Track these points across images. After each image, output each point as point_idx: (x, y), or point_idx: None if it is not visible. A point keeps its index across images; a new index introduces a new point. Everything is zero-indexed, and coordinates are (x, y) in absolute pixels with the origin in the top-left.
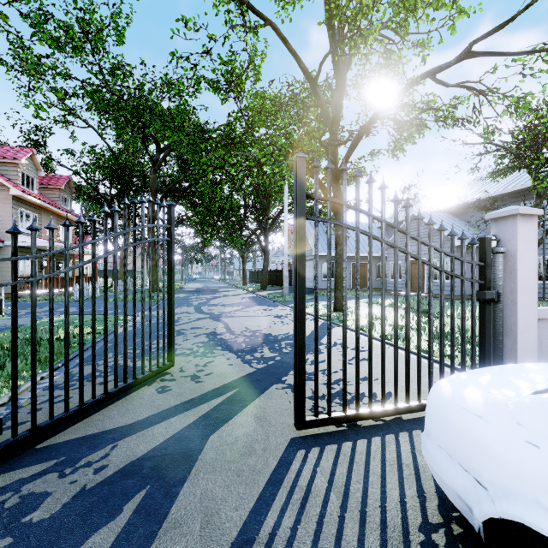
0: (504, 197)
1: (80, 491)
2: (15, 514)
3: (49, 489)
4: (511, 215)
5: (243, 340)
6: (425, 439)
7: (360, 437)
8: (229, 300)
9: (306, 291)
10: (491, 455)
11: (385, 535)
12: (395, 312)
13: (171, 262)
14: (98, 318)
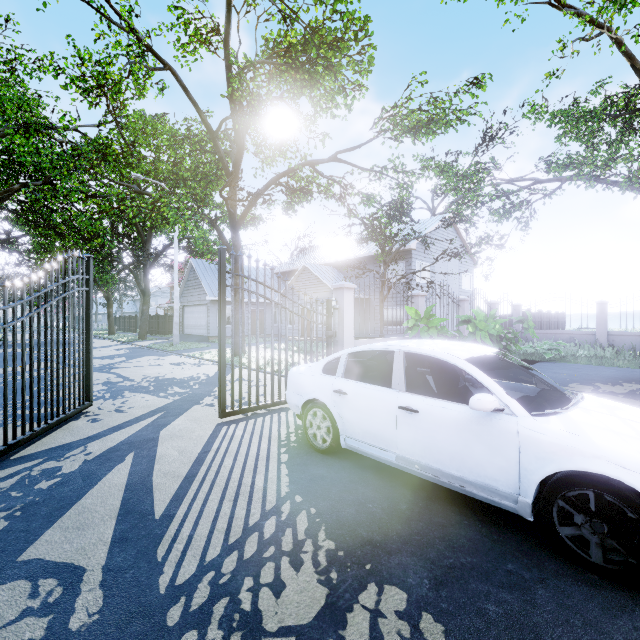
0: (370, 258)
1: (85, 461)
2: (47, 474)
3: (58, 465)
4: (342, 287)
5: (149, 384)
6: (287, 393)
7: (259, 417)
8: (102, 352)
9: (200, 339)
10: (304, 384)
11: (271, 438)
12: (279, 344)
13: (90, 310)
14: None
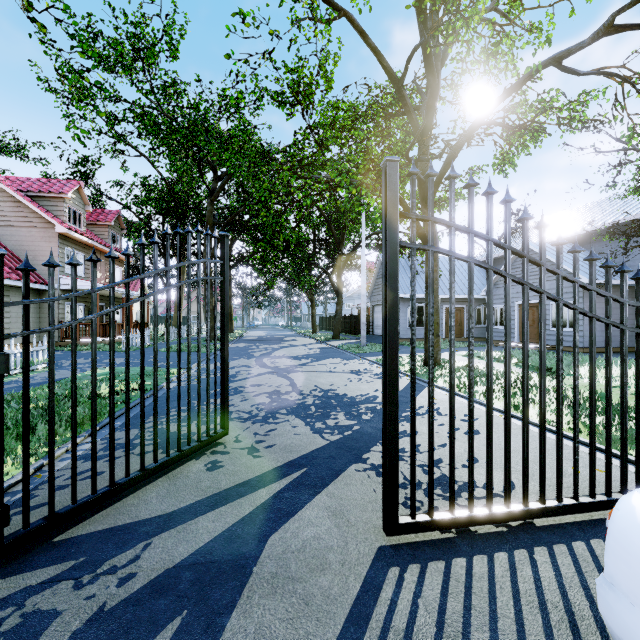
0: None
1: (97, 612)
2: None
3: (59, 606)
4: None
5: (313, 402)
6: (605, 590)
7: (477, 551)
8: (296, 351)
9: None
10: None
11: None
12: (524, 376)
13: (224, 306)
14: (146, 372)
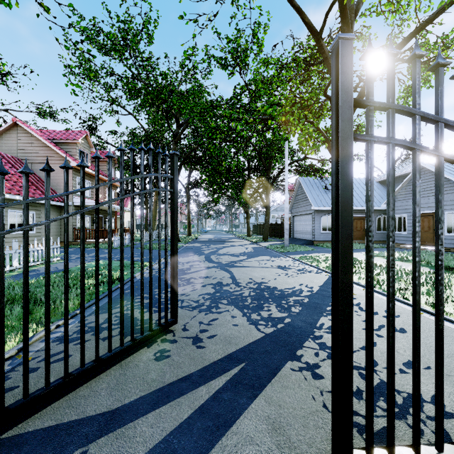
0: None
1: None
2: None
3: None
4: None
5: (248, 293)
6: None
7: None
8: (235, 249)
9: (306, 243)
10: None
11: None
12: None
13: (174, 214)
14: (125, 264)
